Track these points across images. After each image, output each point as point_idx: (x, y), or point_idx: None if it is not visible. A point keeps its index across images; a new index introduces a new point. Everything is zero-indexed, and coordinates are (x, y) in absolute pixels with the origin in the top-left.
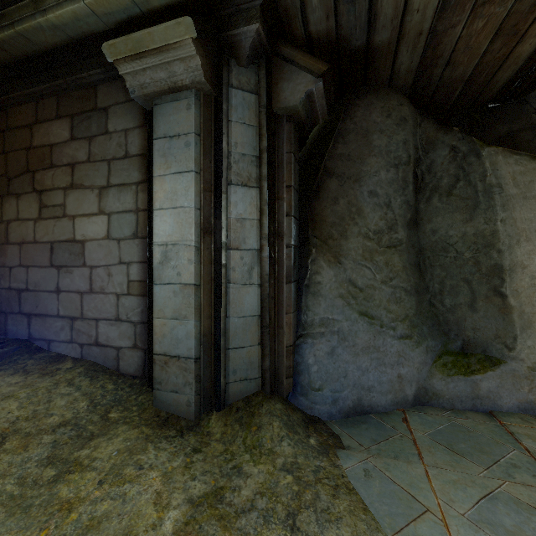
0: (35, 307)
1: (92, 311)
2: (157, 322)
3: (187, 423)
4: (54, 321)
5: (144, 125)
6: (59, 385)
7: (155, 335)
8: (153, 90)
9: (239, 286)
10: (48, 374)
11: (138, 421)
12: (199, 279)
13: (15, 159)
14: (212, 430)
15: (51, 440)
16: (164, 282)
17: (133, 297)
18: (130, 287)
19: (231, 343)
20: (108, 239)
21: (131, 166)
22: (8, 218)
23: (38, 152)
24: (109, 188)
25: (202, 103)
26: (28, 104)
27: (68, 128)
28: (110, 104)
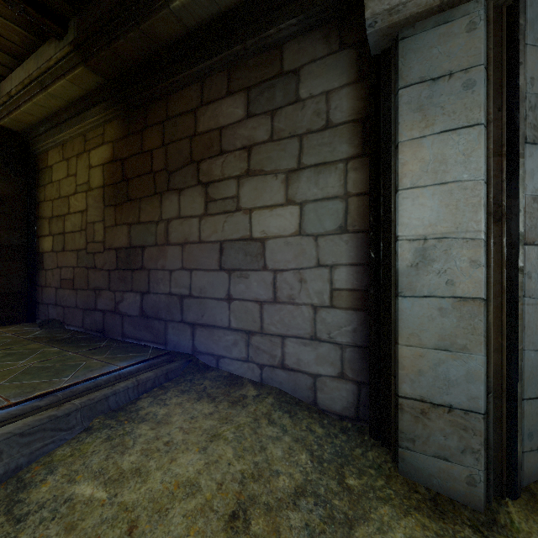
0: (200, 316)
1: (276, 325)
2: (405, 352)
3: (473, 512)
4: (224, 333)
5: (357, 80)
6: (260, 422)
7: (402, 369)
8: (410, 12)
9: (535, 301)
10: (237, 403)
11: (398, 499)
12: (485, 290)
13: (176, 150)
14: (528, 535)
15: (300, 520)
16: (420, 294)
17: (339, 311)
18: (334, 298)
19: (526, 391)
20: (300, 235)
21: (336, 138)
22: (168, 216)
23: (204, 139)
24: (300, 170)
25: (491, 18)
26: (191, 86)
27: (242, 104)
28: (303, 63)
